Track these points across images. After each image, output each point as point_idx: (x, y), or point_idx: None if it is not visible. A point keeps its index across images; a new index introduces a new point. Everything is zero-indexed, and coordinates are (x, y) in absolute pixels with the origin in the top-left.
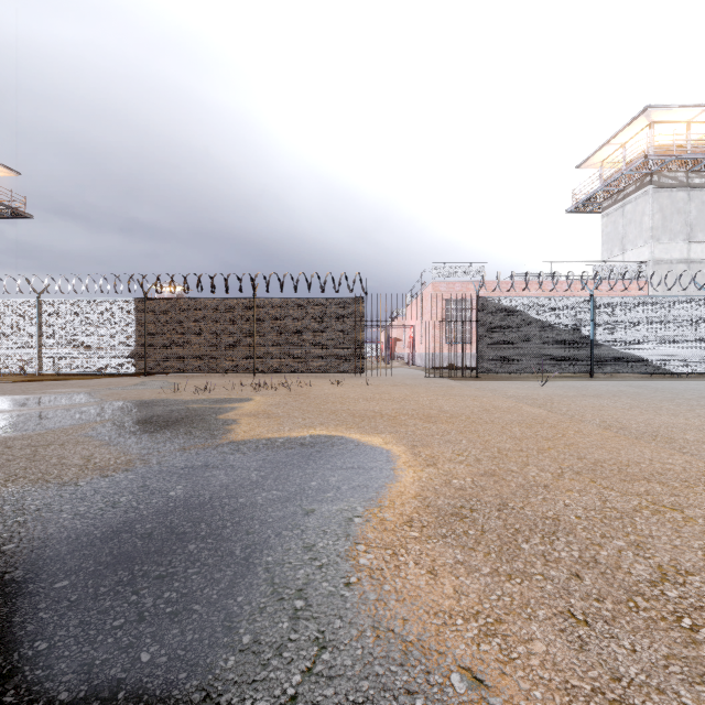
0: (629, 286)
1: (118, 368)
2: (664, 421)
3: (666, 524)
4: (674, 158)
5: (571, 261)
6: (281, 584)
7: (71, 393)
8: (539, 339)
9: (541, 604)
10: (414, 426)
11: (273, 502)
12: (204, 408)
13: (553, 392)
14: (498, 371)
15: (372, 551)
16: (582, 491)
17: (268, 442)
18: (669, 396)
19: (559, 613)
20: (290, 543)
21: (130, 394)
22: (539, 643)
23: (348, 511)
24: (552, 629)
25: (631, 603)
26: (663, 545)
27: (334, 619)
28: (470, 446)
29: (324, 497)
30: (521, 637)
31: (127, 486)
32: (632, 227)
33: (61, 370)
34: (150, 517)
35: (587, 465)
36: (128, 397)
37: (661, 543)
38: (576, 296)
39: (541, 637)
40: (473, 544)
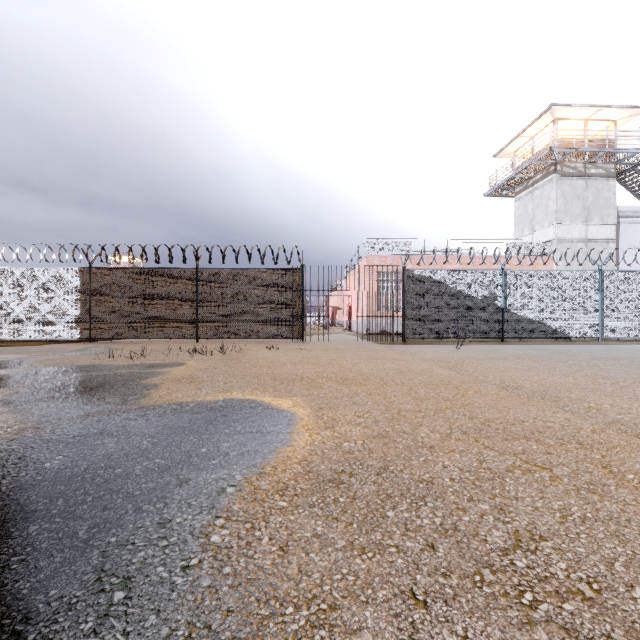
0: (537, 262)
1: (63, 335)
2: (555, 381)
3: (533, 485)
4: (574, 150)
5: (487, 239)
6: (110, 571)
7: (3, 360)
8: (457, 308)
9: (385, 582)
10: (328, 389)
11: (151, 472)
12: (132, 373)
13: (466, 355)
14: (422, 337)
15: (230, 525)
16: (463, 452)
17: (178, 407)
18: (564, 357)
19: (400, 593)
20: (145, 520)
21: (64, 360)
22: (366, 634)
23: (225, 480)
24: (386, 614)
25: (478, 576)
26: (525, 508)
27: (149, 615)
28: (374, 408)
29: (207, 465)
30: (350, 626)
31: (2, 458)
32: (540, 210)
33: (4, 337)
34: (6, 493)
35: (476, 424)
36: (61, 362)
37: (524, 505)
38: (490, 270)
39: (371, 625)
40: (338, 514)
